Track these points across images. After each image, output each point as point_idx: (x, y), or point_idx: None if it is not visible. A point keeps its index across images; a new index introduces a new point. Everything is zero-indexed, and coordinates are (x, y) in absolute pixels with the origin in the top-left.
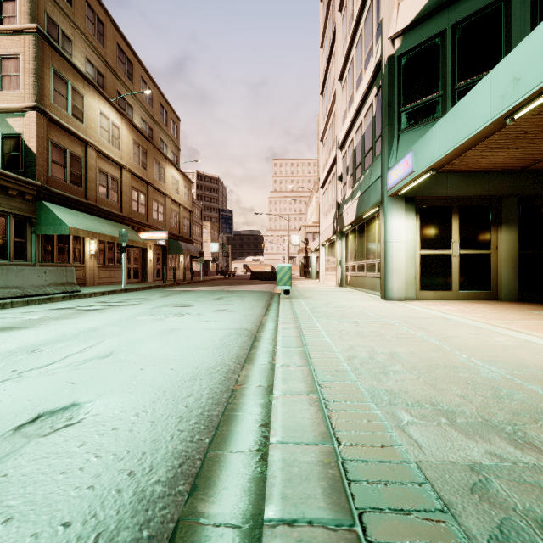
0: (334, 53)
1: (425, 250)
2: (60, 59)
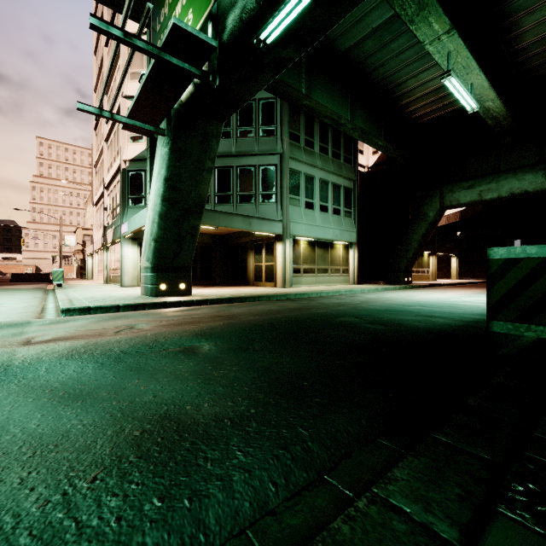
0: None
1: None
2: None
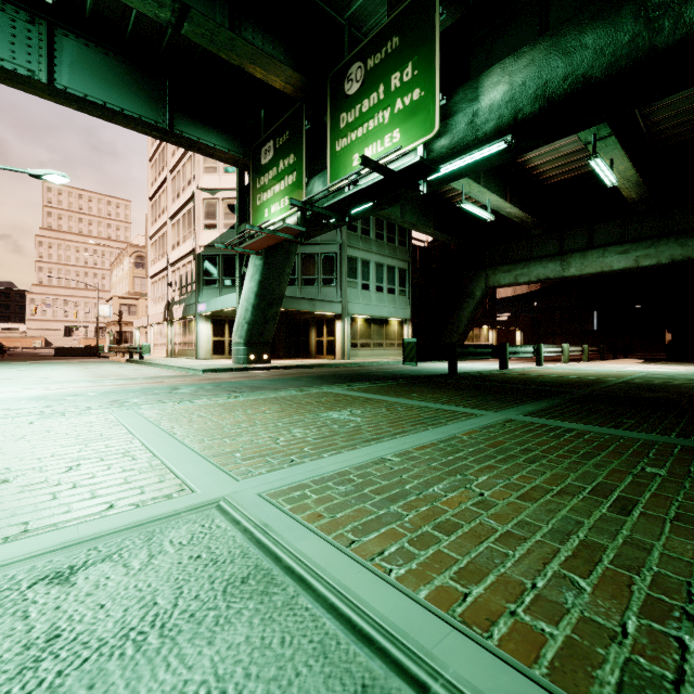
0: (165, 190)
1: (215, 338)
2: None
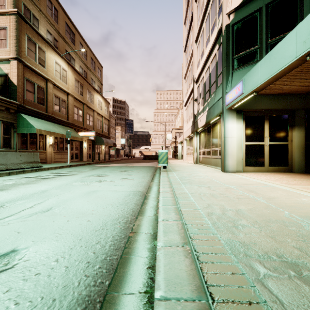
0: (192, 26)
1: (248, 142)
2: (31, 30)
